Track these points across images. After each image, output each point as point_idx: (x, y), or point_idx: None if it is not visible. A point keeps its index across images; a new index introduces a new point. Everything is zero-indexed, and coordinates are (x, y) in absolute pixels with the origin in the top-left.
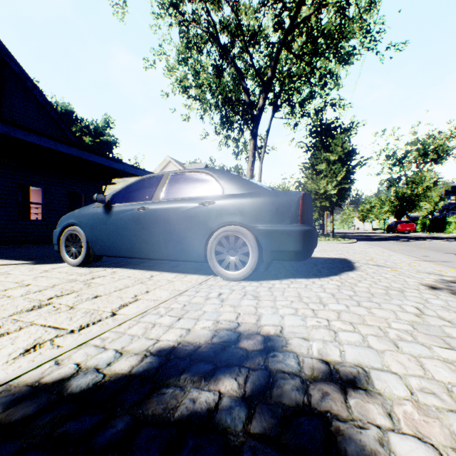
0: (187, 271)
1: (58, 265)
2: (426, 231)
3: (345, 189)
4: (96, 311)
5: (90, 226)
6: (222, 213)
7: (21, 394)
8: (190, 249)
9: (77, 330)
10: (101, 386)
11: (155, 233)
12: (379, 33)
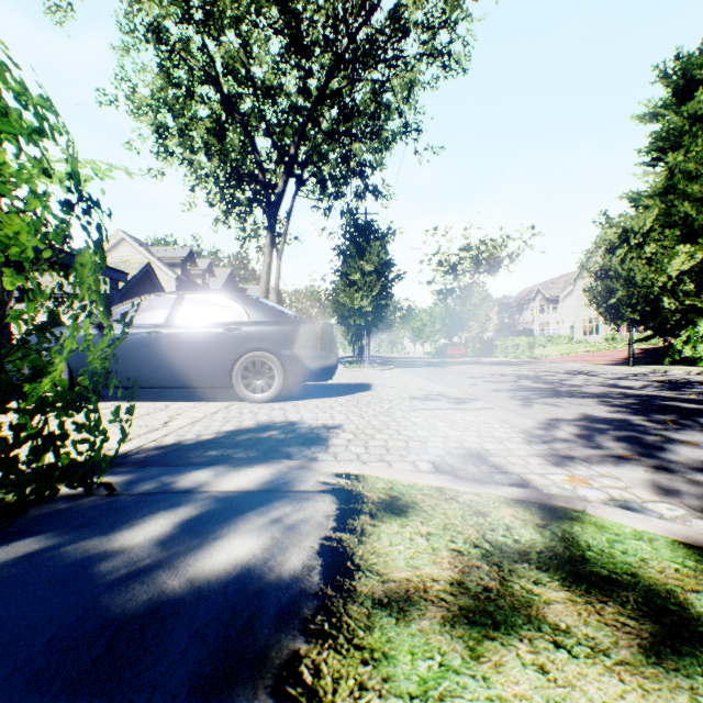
0: (205, 400)
1: (13, 403)
2: (476, 355)
3: (382, 306)
4: (147, 425)
5: (75, 352)
6: (249, 339)
7: (158, 448)
8: (214, 375)
9: (149, 433)
10: (205, 441)
11: (172, 359)
12: (417, 131)
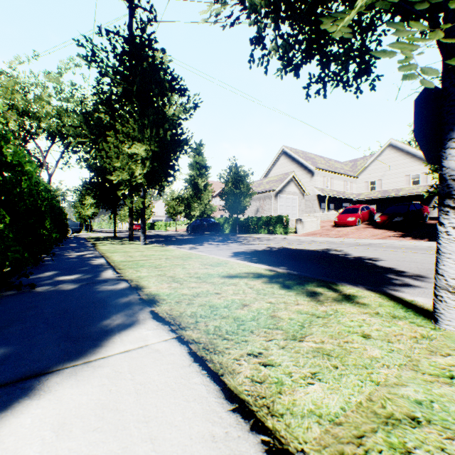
0: None
1: None
2: (149, 229)
3: (96, 212)
4: None
5: None
6: None
7: None
8: None
9: None
10: None
11: None
12: None
